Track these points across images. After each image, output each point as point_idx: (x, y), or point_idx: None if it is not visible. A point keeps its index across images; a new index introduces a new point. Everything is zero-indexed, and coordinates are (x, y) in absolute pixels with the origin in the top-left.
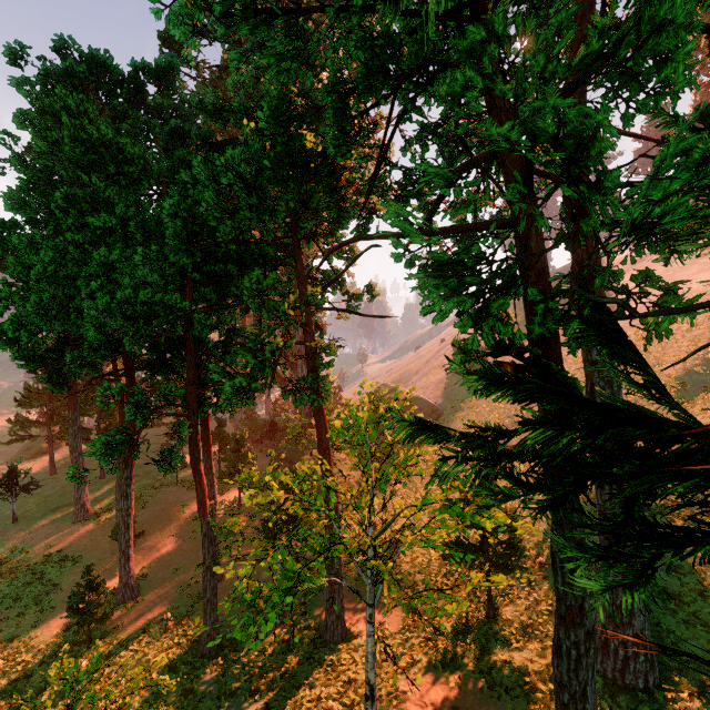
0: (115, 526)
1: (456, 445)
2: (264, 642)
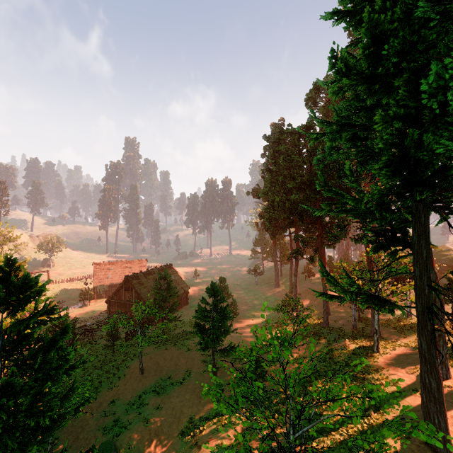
0: (290, 288)
1: (371, 243)
2: (345, 331)
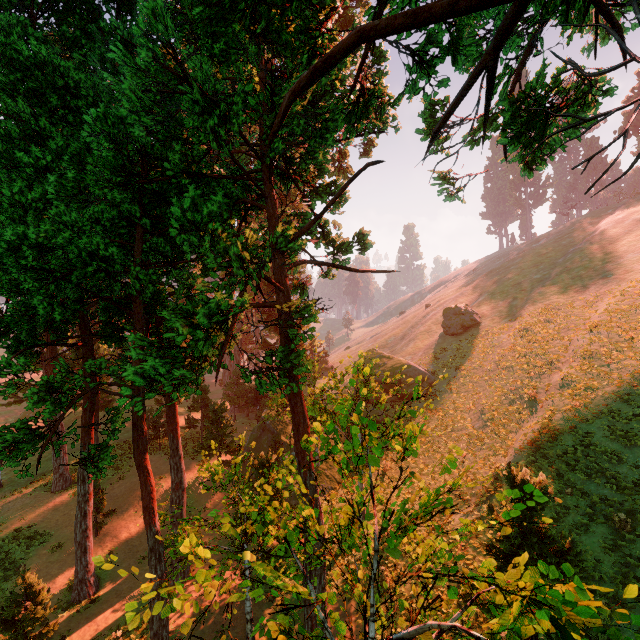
0: None
1: None
2: None
